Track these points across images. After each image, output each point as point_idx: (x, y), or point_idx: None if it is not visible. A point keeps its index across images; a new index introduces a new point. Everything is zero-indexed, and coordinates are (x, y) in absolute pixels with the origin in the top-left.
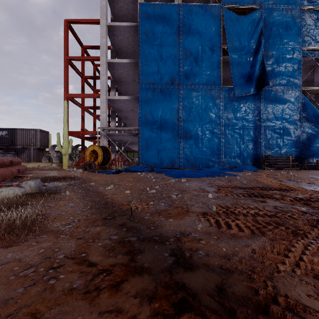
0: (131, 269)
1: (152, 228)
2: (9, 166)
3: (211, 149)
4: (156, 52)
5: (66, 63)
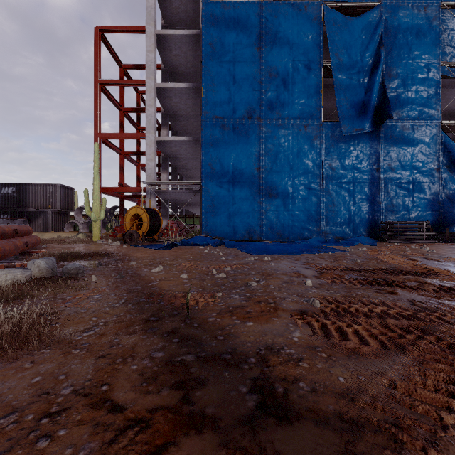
0: (183, 419)
1: (220, 338)
2: (13, 237)
3: (306, 213)
4: (227, 71)
5: (98, 89)
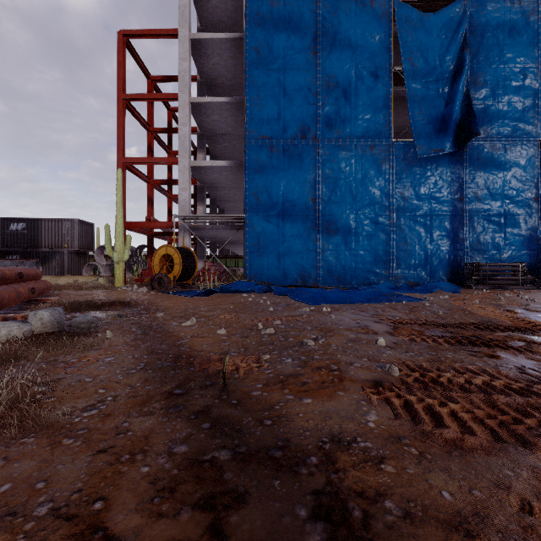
0: None
1: (267, 423)
2: (17, 282)
3: (372, 253)
4: (276, 81)
5: (121, 106)
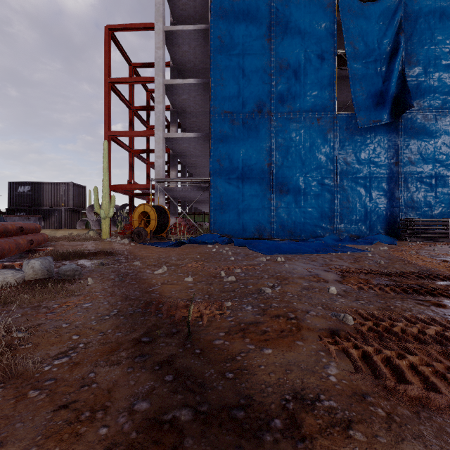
0: None
1: (229, 376)
2: (18, 235)
3: (319, 210)
4: (236, 65)
5: (107, 88)
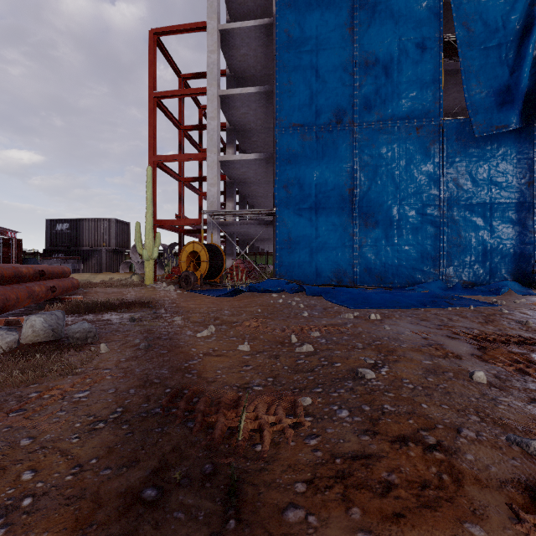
0: None
1: None
2: (37, 280)
3: (418, 248)
4: (308, 64)
5: (152, 104)
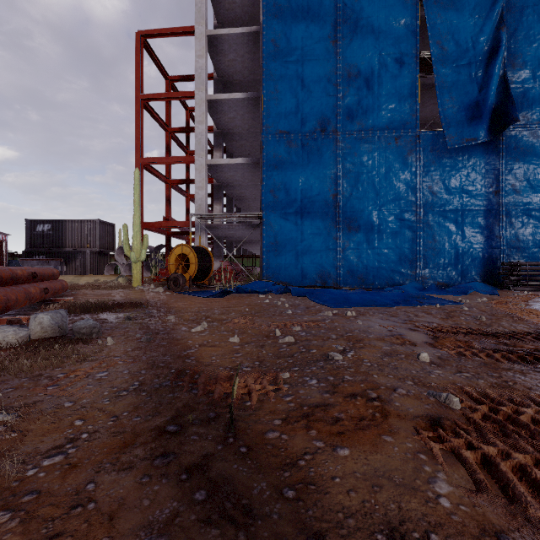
0: None
1: (288, 495)
2: (30, 282)
3: (397, 251)
4: (294, 74)
5: (139, 106)
